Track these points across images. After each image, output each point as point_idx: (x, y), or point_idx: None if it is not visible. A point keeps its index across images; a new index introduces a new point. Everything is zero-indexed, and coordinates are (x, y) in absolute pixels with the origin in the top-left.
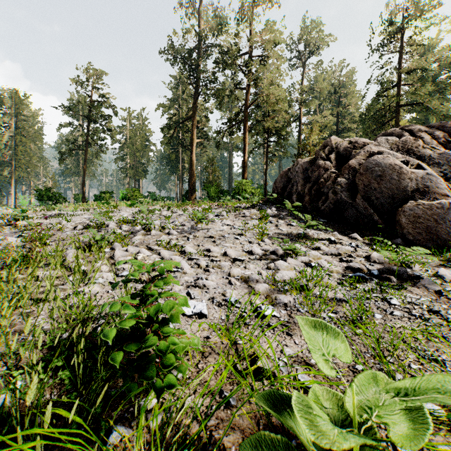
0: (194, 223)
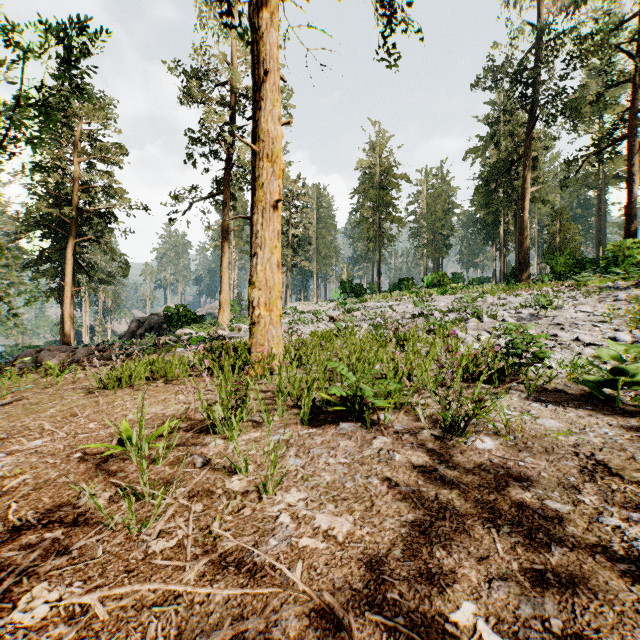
0: (533, 311)
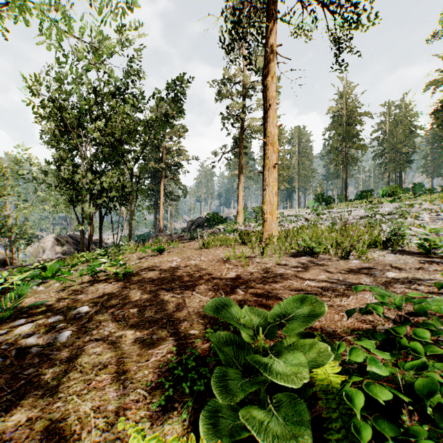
0: None
